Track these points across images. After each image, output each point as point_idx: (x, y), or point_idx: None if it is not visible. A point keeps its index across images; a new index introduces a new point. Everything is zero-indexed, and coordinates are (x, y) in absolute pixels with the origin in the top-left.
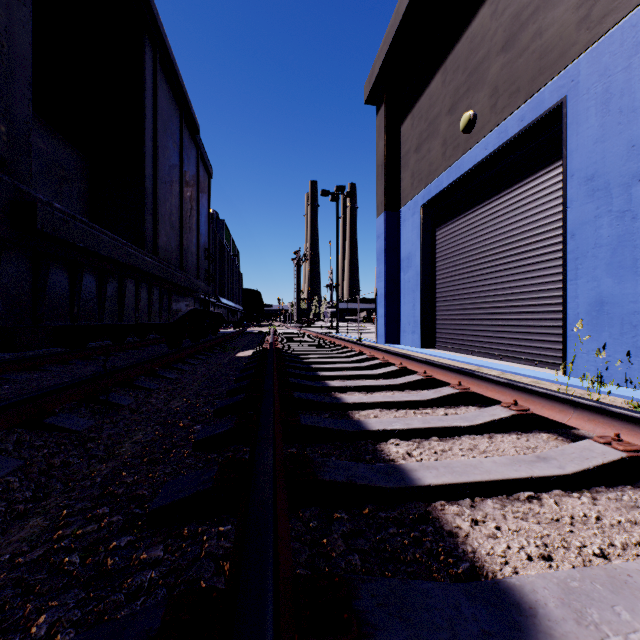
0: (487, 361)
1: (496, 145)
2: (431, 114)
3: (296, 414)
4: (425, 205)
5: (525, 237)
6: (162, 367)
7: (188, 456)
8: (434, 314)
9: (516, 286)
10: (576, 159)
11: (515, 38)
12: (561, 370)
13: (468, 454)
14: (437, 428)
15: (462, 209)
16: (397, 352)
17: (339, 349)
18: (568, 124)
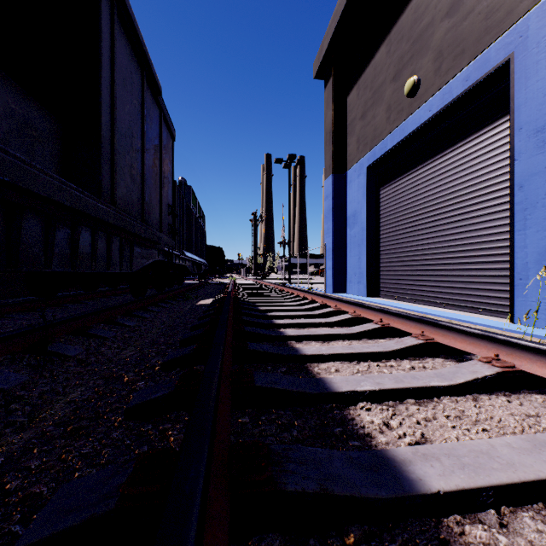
0: (431, 309)
1: (440, 106)
2: (376, 83)
3: (249, 372)
4: (370, 167)
5: (468, 192)
6: (124, 315)
7: (118, 426)
8: (378, 266)
9: (459, 238)
10: (525, 112)
11: (460, 3)
12: (524, 319)
13: (459, 425)
14: (413, 389)
15: (405, 169)
16: (350, 300)
17: (292, 297)
18: (516, 79)
